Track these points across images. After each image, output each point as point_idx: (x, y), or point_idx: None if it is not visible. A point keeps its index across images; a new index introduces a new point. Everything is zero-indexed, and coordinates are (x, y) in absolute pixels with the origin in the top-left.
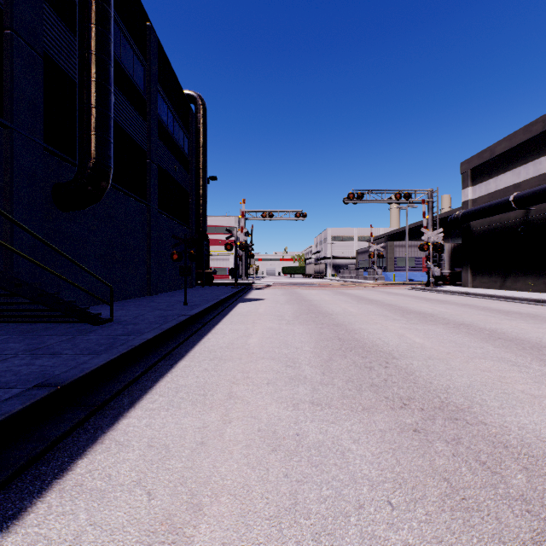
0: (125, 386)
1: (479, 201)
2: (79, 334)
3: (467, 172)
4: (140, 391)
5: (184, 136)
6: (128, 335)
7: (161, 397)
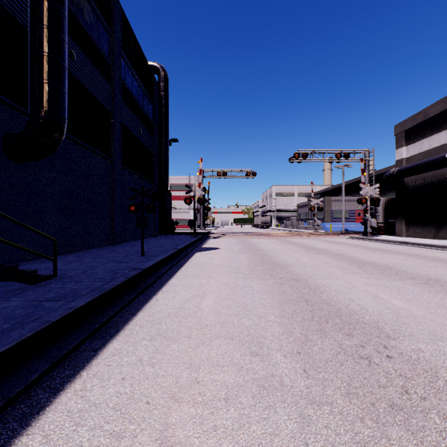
0: None
1: (412, 159)
2: (1, 299)
3: (401, 134)
4: (18, 420)
5: (148, 102)
6: (57, 300)
7: (44, 442)
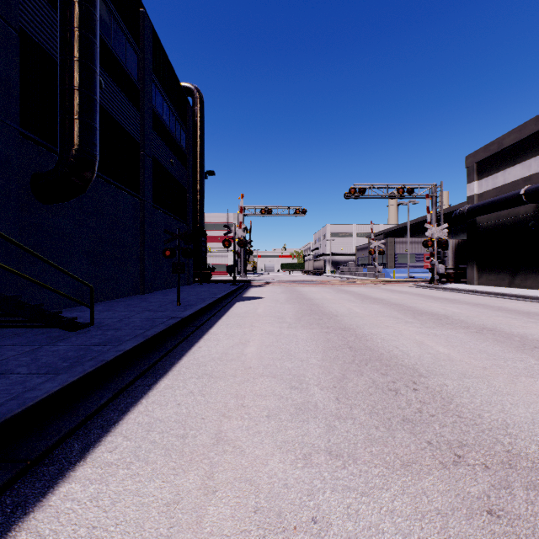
0: (82, 421)
1: (485, 196)
2: (47, 344)
3: (472, 166)
4: (100, 429)
5: (181, 129)
6: (104, 345)
7: (126, 440)
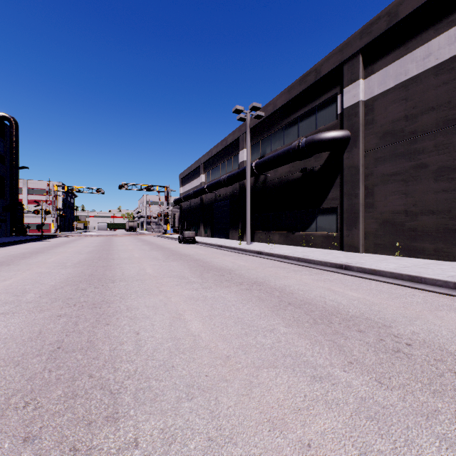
0: None
1: (183, 194)
2: None
3: (180, 180)
4: None
5: (0, 141)
6: None
7: None
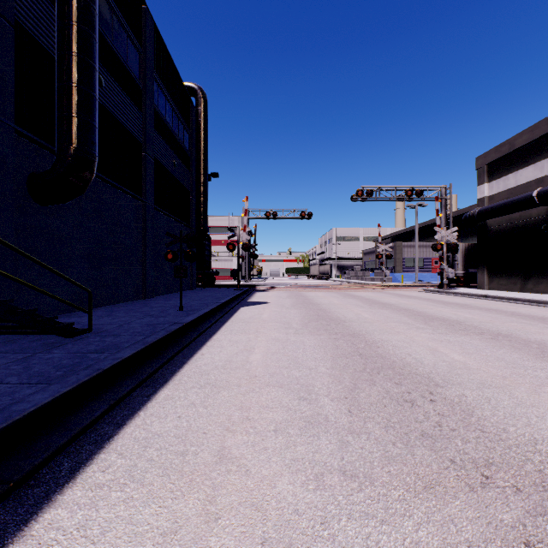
0: (73, 436)
1: (496, 198)
2: (42, 351)
3: (483, 167)
4: (93, 444)
5: (184, 130)
6: (101, 352)
7: (120, 457)
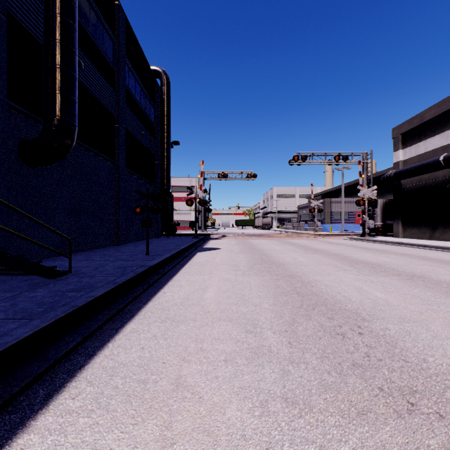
0: (49, 366)
1: (409, 162)
2: (28, 290)
3: (398, 137)
4: (66, 373)
5: (151, 106)
6: (78, 291)
7: (89, 385)
